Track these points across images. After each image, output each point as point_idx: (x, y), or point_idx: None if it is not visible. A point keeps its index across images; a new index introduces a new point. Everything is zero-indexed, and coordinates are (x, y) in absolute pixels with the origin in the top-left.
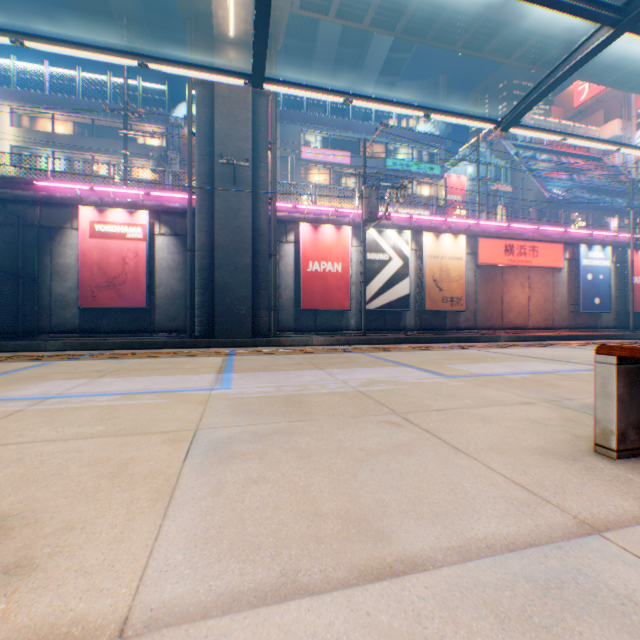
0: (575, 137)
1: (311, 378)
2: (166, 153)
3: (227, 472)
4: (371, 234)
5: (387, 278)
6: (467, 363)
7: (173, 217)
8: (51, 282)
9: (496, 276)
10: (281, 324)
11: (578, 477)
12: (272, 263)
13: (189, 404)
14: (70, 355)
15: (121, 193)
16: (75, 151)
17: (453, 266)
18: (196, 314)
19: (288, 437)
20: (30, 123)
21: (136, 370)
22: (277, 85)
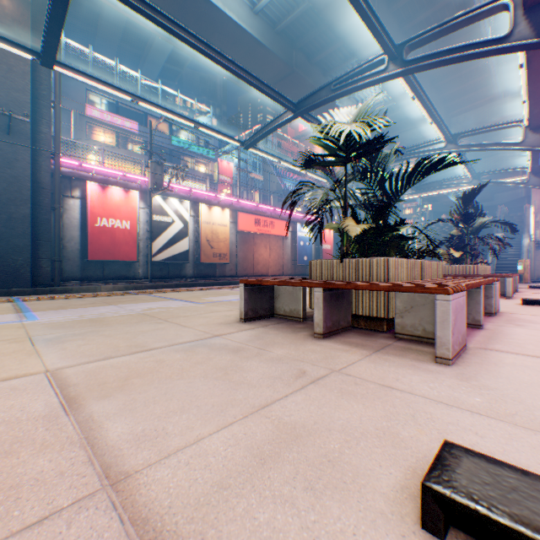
0: (286, 162)
1: (106, 310)
2: None
3: (66, 345)
4: (158, 200)
5: (171, 236)
6: (216, 296)
7: None
8: None
9: (250, 240)
10: (66, 274)
11: (226, 327)
12: (56, 216)
13: (10, 329)
14: None
15: None
16: None
17: (222, 231)
18: None
19: (97, 332)
20: None
21: None
22: (68, 70)
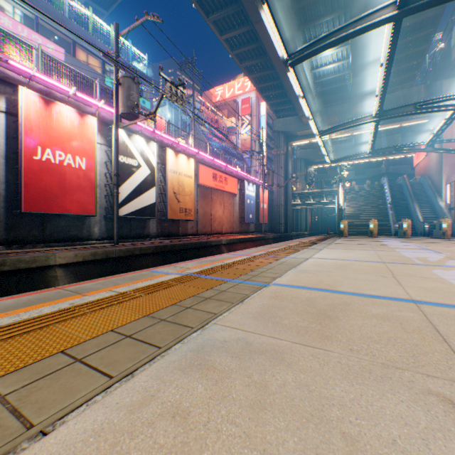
0: (304, 99)
1: None
2: None
3: None
4: (121, 134)
5: (137, 185)
6: (450, 284)
7: None
8: None
9: (209, 195)
10: None
11: None
12: None
13: None
14: None
15: None
16: None
17: (187, 182)
18: None
19: None
20: None
21: None
22: None
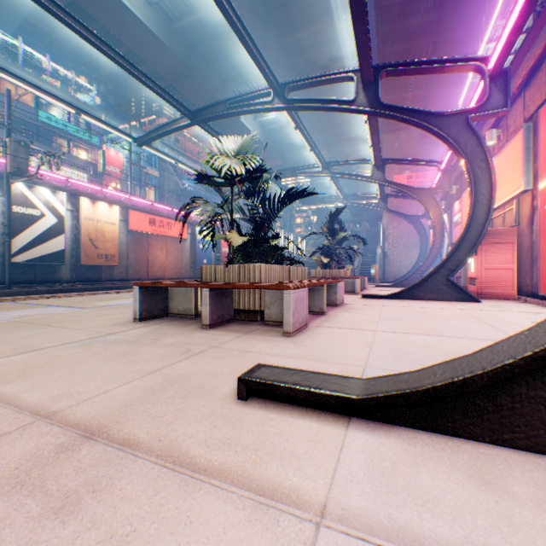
0: (184, 164)
1: None
2: None
3: None
4: (20, 187)
5: (40, 233)
6: (105, 301)
7: None
8: None
9: (145, 240)
10: None
11: (121, 327)
12: None
13: None
14: None
15: None
16: None
17: (110, 229)
18: None
19: None
20: None
21: None
22: None
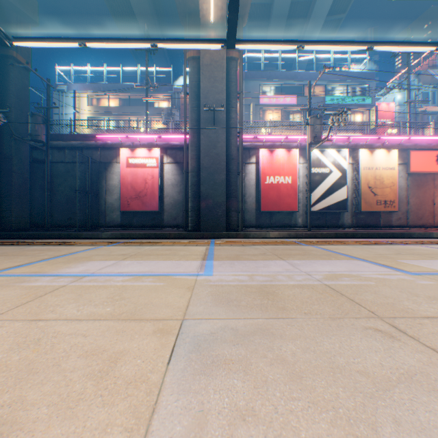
0: None
1: (277, 268)
2: (171, 111)
3: (209, 391)
4: (314, 153)
5: (328, 186)
6: (421, 259)
7: (174, 151)
8: (105, 196)
9: (427, 182)
10: (246, 222)
11: None
12: (239, 178)
13: (179, 289)
14: (111, 242)
15: (144, 138)
16: (120, 116)
17: (386, 175)
18: (188, 215)
19: (269, 341)
20: (97, 102)
21: (147, 255)
22: (244, 44)
